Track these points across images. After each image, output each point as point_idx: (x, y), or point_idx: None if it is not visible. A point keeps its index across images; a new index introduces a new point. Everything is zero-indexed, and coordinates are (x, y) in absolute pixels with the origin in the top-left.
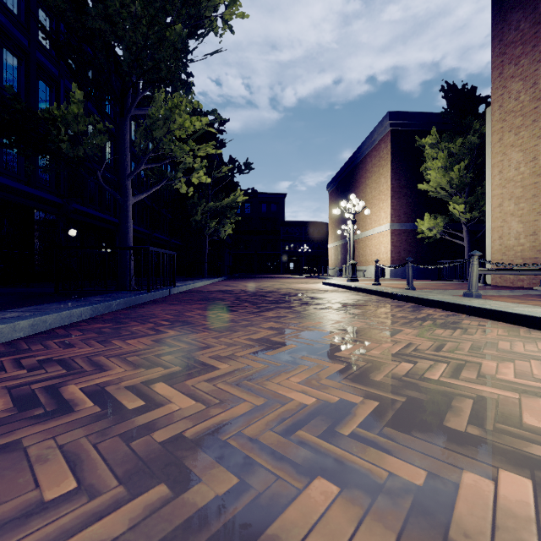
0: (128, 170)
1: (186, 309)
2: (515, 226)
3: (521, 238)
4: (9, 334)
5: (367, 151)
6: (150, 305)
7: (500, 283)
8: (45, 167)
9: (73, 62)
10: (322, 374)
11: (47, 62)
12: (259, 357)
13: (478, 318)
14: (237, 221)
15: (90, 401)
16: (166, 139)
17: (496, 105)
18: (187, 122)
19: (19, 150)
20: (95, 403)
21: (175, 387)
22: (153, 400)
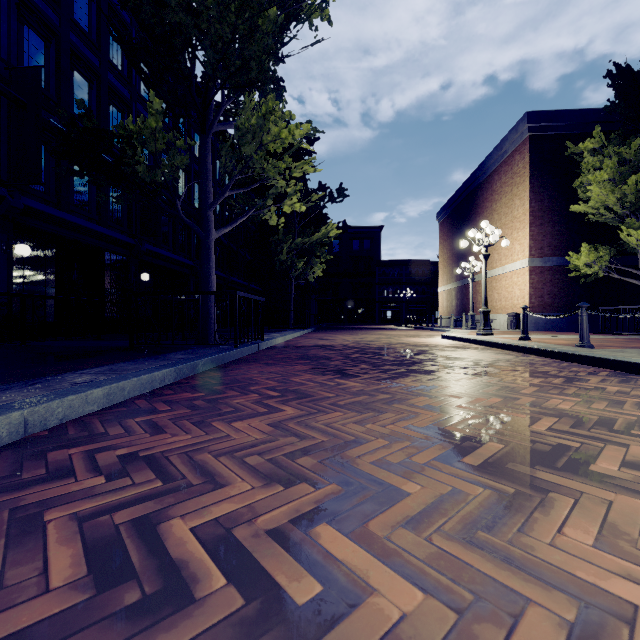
0: (210, 198)
1: (289, 372)
2: None
3: None
4: (80, 407)
5: (494, 167)
6: (241, 365)
7: None
8: (118, 197)
9: (149, 69)
10: (621, 523)
11: (119, 85)
12: (458, 469)
13: None
14: (326, 261)
15: (217, 567)
16: (258, 155)
17: None
18: (284, 131)
19: (90, 177)
20: (227, 576)
21: (355, 539)
22: (331, 576)
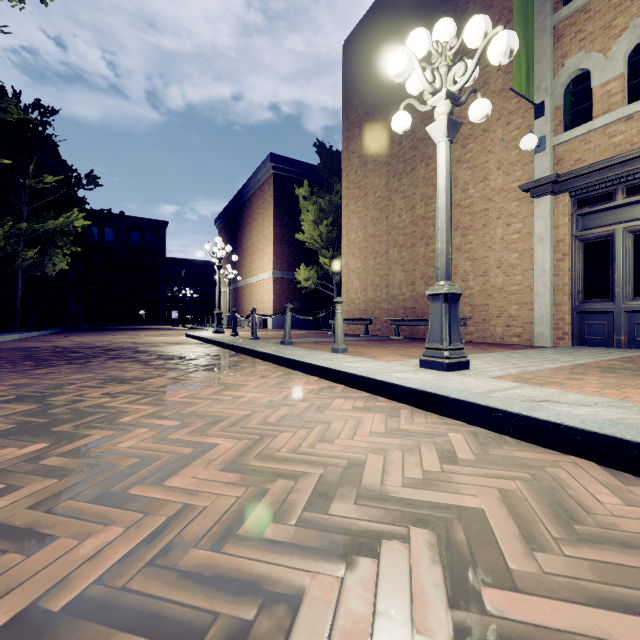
0: None
1: None
2: (355, 282)
3: (359, 293)
4: None
5: (253, 190)
6: None
7: (347, 332)
8: None
9: None
10: None
11: None
12: None
13: (262, 361)
14: (84, 252)
15: None
16: None
17: (345, 173)
18: None
19: None
20: None
21: None
22: None
